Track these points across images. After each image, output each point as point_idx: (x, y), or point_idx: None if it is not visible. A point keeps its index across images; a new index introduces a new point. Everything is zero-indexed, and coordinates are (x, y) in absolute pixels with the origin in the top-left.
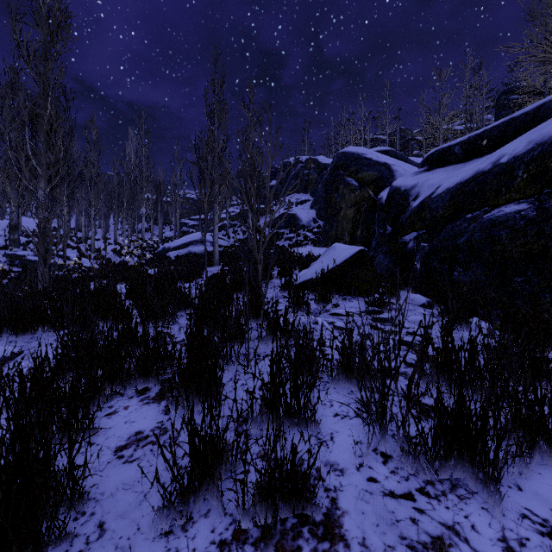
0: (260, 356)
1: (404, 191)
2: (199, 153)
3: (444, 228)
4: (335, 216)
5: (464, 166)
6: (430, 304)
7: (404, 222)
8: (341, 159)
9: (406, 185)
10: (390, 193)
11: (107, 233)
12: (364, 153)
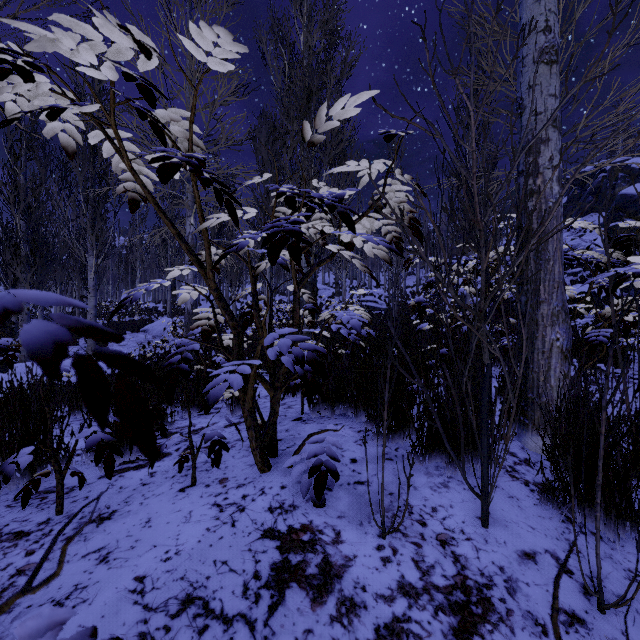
0: None
1: None
2: None
3: None
4: None
5: None
6: None
7: None
8: (618, 203)
9: None
10: None
11: None
12: None
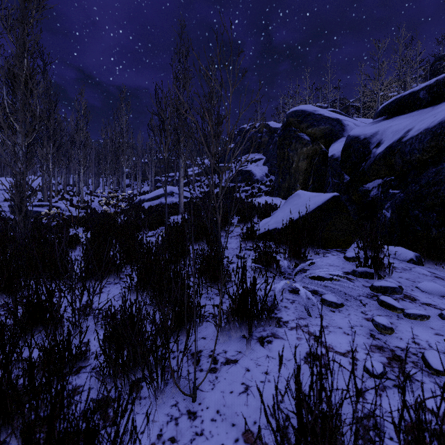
0: (216, 363)
1: (364, 139)
2: (160, 103)
3: (424, 173)
4: (287, 169)
5: (433, 109)
6: (419, 259)
7: (367, 169)
8: (294, 117)
9: (366, 134)
10: (347, 143)
11: (98, 188)
12: (316, 110)
